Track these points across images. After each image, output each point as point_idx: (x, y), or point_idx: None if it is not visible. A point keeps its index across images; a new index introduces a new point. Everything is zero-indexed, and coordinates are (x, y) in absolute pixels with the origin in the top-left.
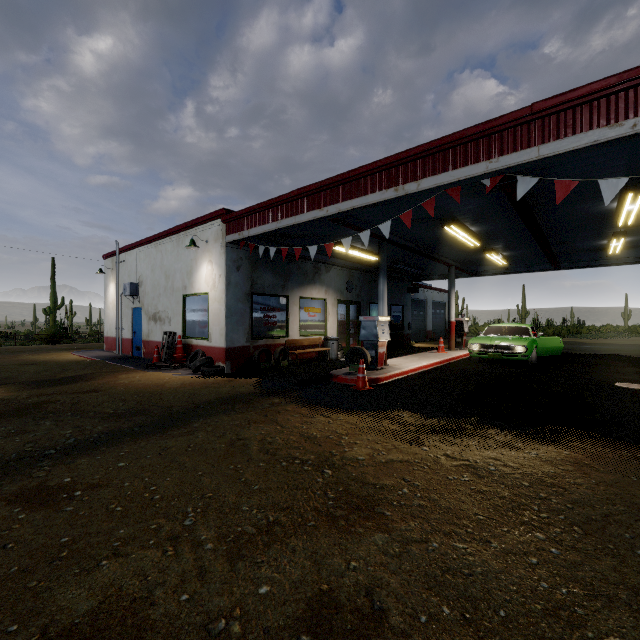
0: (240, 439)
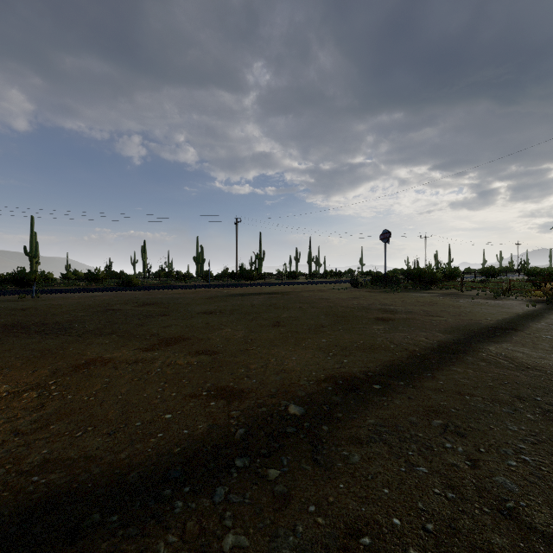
0: (19, 433)
